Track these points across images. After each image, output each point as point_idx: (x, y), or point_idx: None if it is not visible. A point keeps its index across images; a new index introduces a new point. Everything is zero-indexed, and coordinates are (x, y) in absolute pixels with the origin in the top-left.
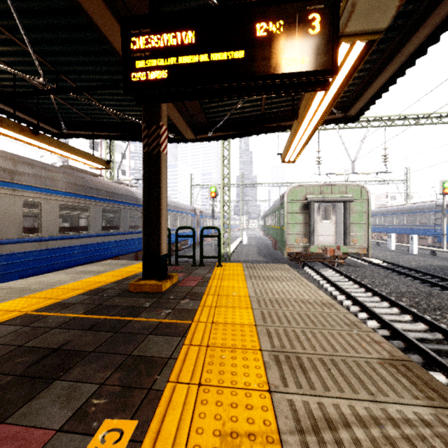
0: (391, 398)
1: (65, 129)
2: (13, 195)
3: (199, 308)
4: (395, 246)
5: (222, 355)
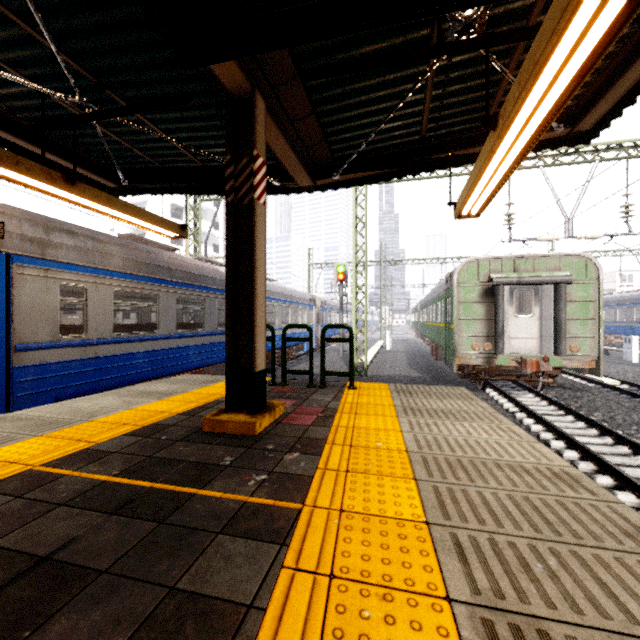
0: None
1: (124, 181)
2: (45, 278)
3: (317, 473)
4: (638, 356)
5: (364, 607)
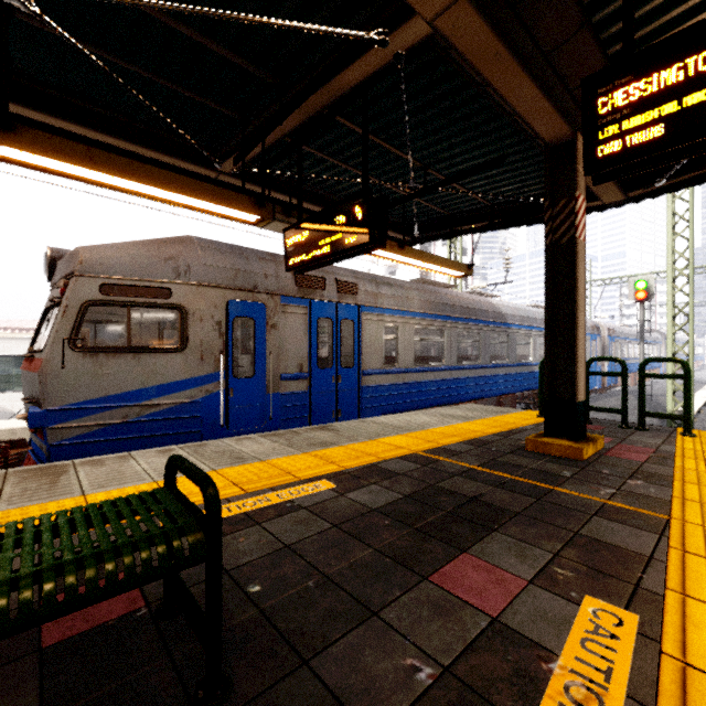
0: None
1: (417, 233)
2: (376, 321)
3: (674, 500)
4: None
5: None
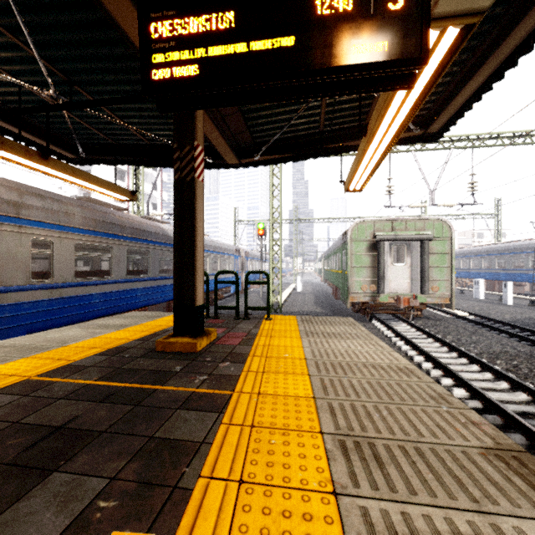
0: (503, 508)
1: (82, 153)
2: (19, 233)
3: (243, 374)
4: (484, 295)
5: (271, 439)
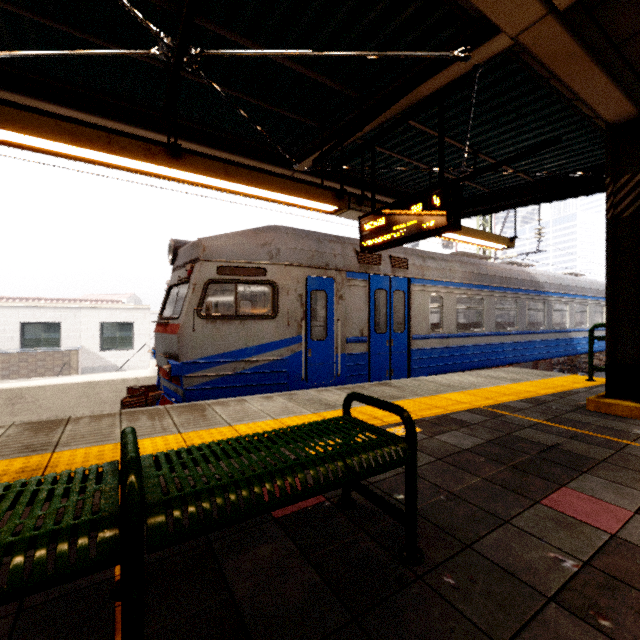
0: None
1: None
2: (423, 291)
3: None
4: None
5: None
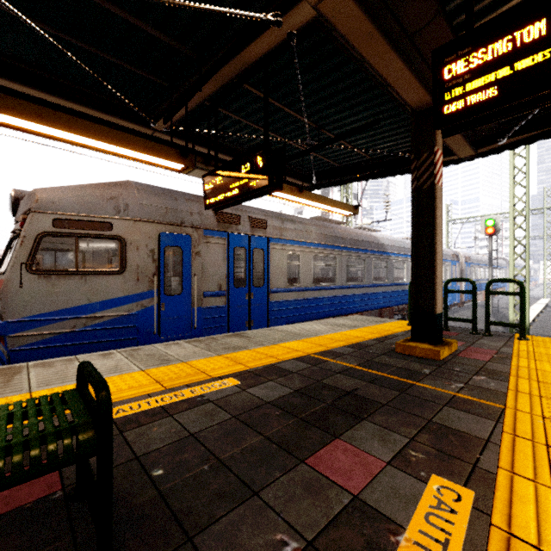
0: None
1: (315, 181)
2: (282, 250)
3: (509, 392)
4: None
5: None
